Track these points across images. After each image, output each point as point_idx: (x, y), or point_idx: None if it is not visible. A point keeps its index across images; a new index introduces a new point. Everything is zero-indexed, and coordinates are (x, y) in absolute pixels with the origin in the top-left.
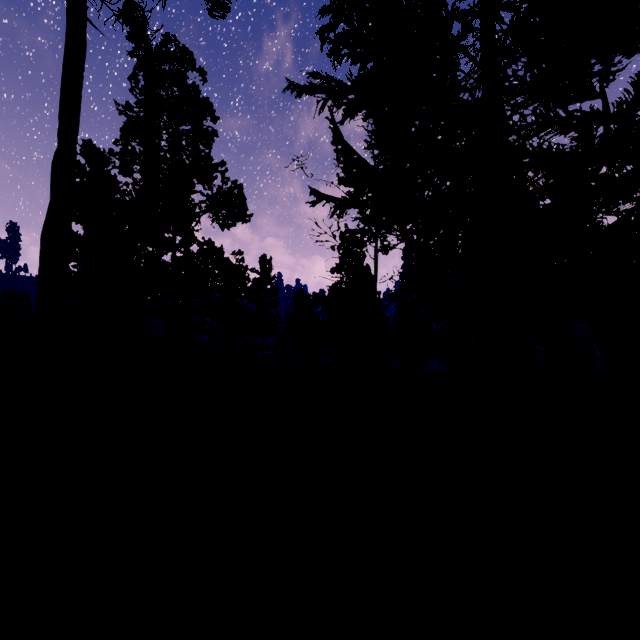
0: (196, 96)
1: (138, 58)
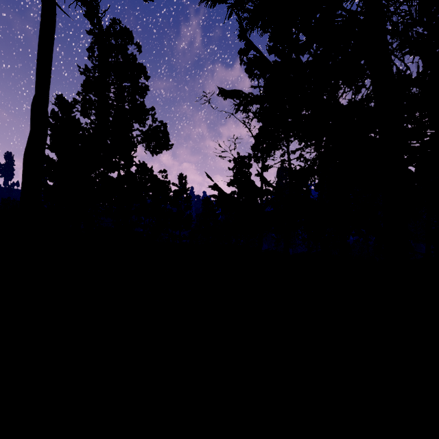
0: (134, 62)
1: (94, 35)
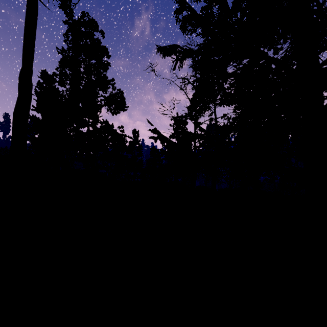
0: (99, 44)
1: (68, 24)
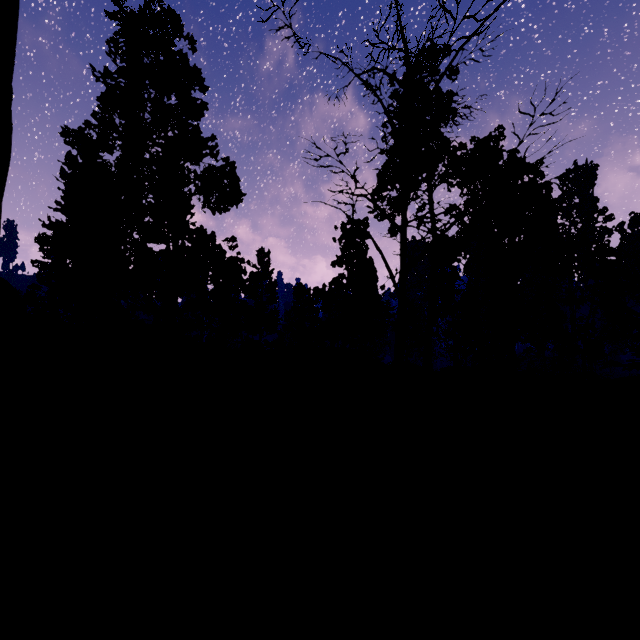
0: (182, 61)
1: (117, 18)
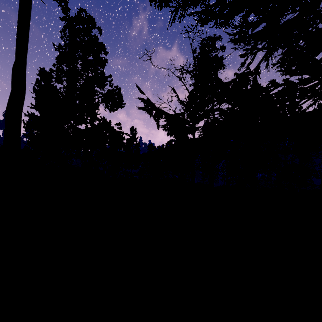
0: (96, 40)
1: (65, 20)
